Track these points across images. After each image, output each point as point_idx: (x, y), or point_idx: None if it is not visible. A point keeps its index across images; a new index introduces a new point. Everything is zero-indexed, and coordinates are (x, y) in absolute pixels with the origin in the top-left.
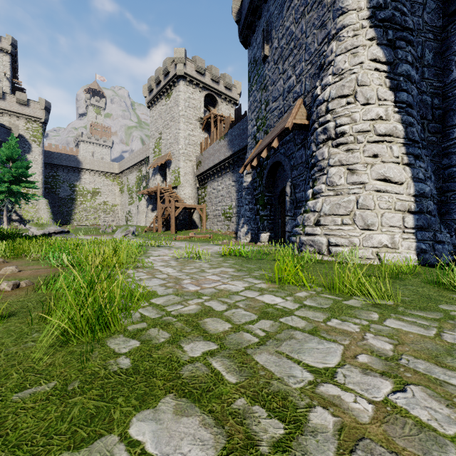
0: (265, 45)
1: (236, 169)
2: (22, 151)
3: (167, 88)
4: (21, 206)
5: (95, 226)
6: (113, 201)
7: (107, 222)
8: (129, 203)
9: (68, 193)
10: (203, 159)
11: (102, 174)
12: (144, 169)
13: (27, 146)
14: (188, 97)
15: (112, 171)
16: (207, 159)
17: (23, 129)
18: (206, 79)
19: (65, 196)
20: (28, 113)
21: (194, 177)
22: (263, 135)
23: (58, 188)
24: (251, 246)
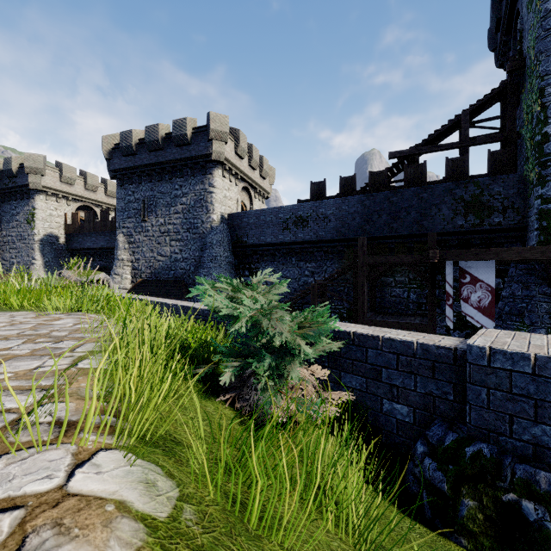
0: None
1: None
2: None
3: None
4: None
5: None
6: None
7: None
8: None
9: None
10: None
11: None
12: None
13: None
14: None
15: None
16: None
17: None
18: None
19: None
20: None
21: None
22: None
23: None
24: None
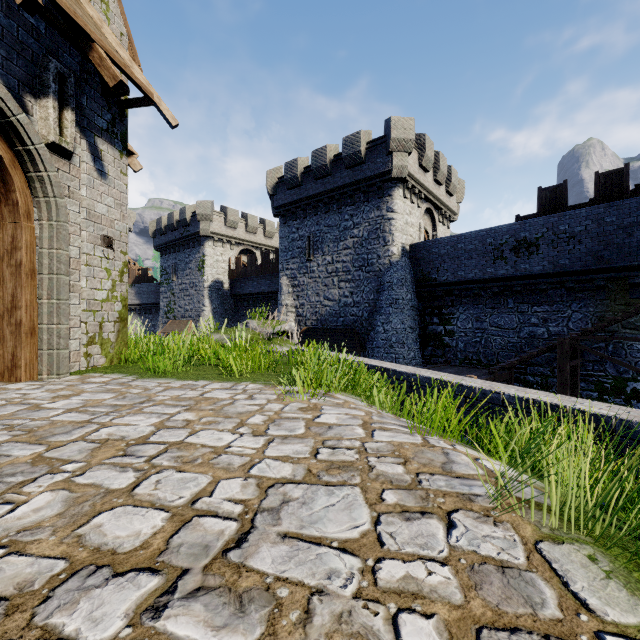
0: (174, 275)
1: (144, 315)
2: None
3: None
4: None
5: None
6: None
7: None
8: None
9: None
10: None
11: None
12: None
13: None
14: None
15: None
16: None
17: None
18: None
19: None
20: None
21: None
22: (172, 317)
23: None
24: None
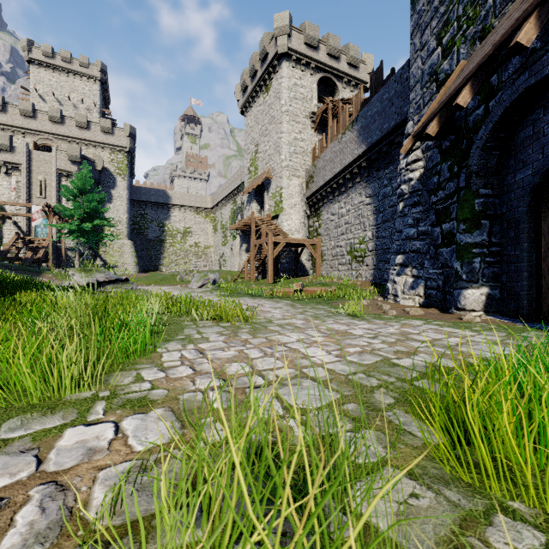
0: None
1: (374, 175)
2: (107, 186)
3: (264, 79)
4: (106, 250)
5: (173, 273)
6: (206, 243)
7: (198, 268)
8: (222, 244)
9: (156, 234)
10: (316, 172)
11: (194, 210)
12: (239, 199)
13: (112, 180)
14: (294, 85)
15: (205, 206)
16: (323, 169)
17: (108, 161)
18: (321, 55)
19: (154, 237)
20: (113, 142)
21: (302, 199)
22: (466, 49)
23: (147, 228)
24: (459, 328)
